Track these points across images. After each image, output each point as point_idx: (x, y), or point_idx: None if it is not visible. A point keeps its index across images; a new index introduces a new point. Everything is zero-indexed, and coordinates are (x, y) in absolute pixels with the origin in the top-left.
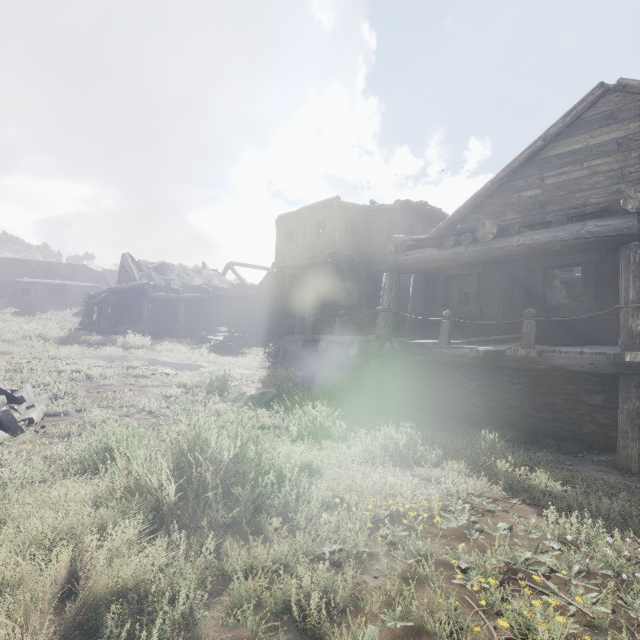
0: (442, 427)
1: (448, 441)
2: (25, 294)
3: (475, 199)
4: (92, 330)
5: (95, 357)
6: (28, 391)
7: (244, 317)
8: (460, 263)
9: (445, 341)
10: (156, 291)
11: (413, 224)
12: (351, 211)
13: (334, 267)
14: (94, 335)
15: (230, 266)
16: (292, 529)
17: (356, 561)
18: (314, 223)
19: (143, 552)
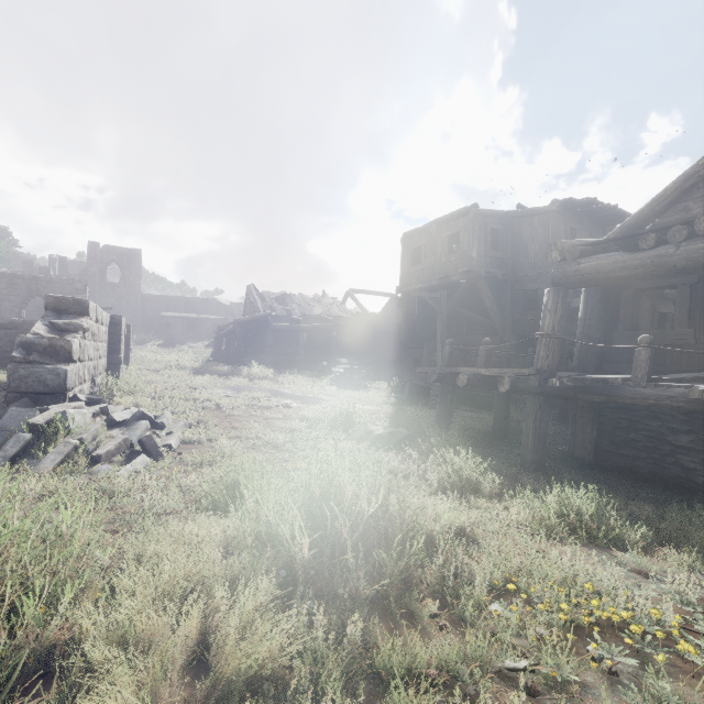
0: (634, 493)
1: (654, 516)
2: (168, 328)
3: (683, 181)
4: (221, 361)
5: (224, 387)
6: (168, 418)
7: (365, 348)
8: (666, 269)
9: (642, 377)
10: (278, 322)
11: (576, 229)
12: (492, 220)
13: (470, 288)
14: (223, 366)
15: (350, 293)
16: (453, 619)
17: (560, 692)
18: (446, 238)
19: (278, 627)
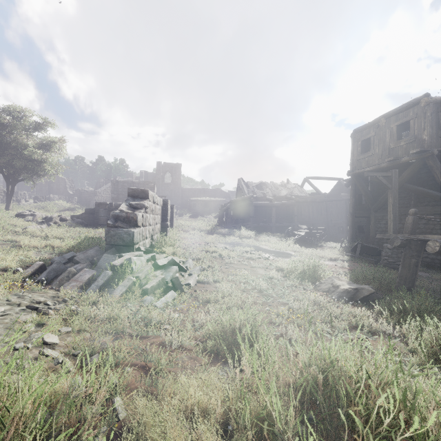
0: None
1: None
2: (194, 206)
3: None
4: (223, 226)
5: (224, 243)
6: (190, 263)
7: (318, 218)
8: None
9: None
10: (257, 201)
11: None
12: None
13: (420, 166)
14: (224, 229)
15: (307, 180)
16: None
17: None
18: (394, 127)
19: None
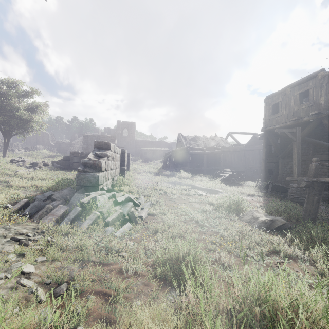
0: None
1: None
2: (145, 154)
3: None
4: (166, 169)
5: (168, 182)
6: (142, 199)
7: (239, 163)
8: None
9: None
10: (192, 150)
11: None
12: None
13: (318, 124)
14: (167, 171)
15: (229, 134)
16: None
17: None
18: (297, 94)
19: None
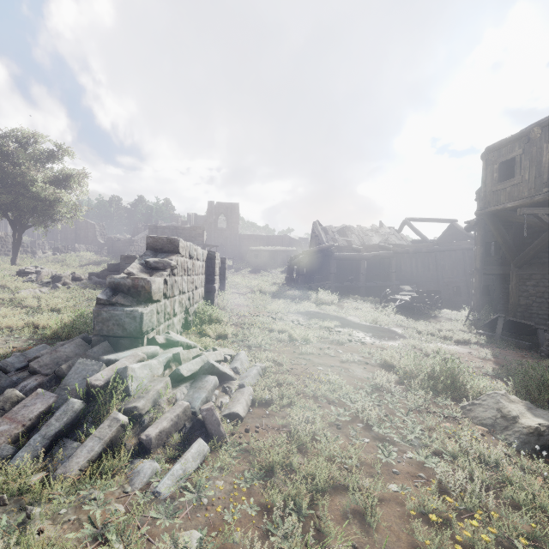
0: None
1: None
2: (255, 258)
3: None
4: (293, 286)
5: (296, 312)
6: (242, 360)
7: (425, 274)
8: None
9: None
10: (339, 251)
11: None
12: None
13: None
14: (294, 290)
15: (406, 222)
16: None
17: None
18: None
19: None
